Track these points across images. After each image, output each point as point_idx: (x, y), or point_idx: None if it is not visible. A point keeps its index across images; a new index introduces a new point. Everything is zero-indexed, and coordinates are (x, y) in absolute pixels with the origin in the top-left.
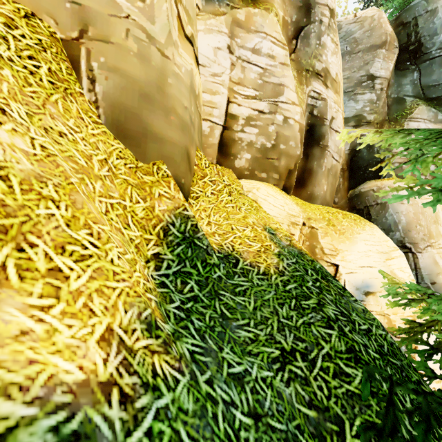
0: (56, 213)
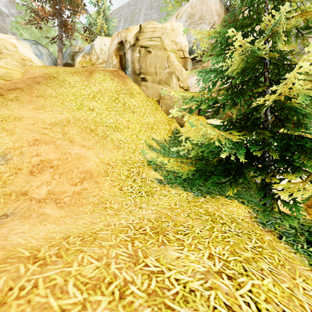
0: (155, 127)
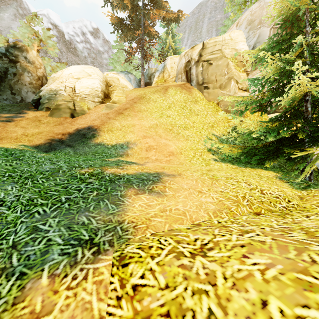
0: (215, 125)
